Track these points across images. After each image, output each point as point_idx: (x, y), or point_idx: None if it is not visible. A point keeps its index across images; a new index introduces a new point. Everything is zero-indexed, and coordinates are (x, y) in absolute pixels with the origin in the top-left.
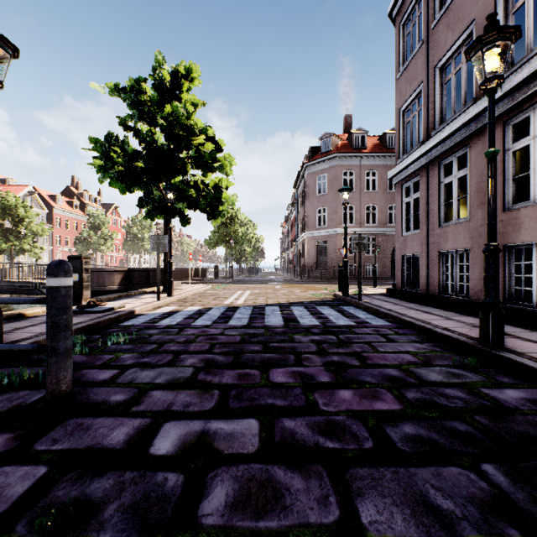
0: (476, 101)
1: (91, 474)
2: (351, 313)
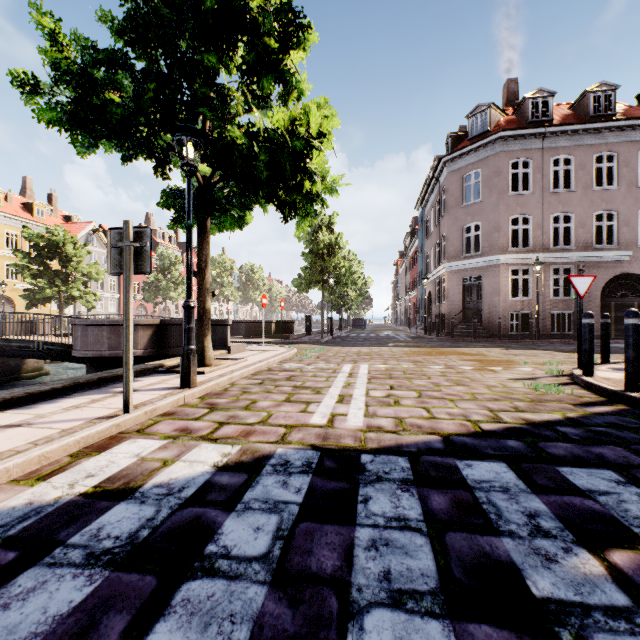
0: None
1: None
2: None
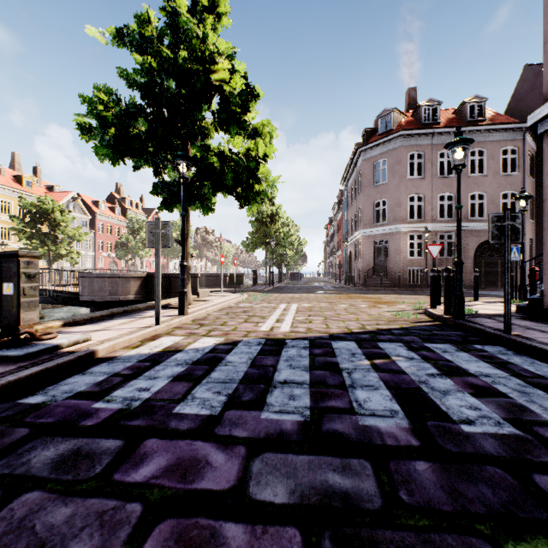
0: None
1: None
2: (534, 372)
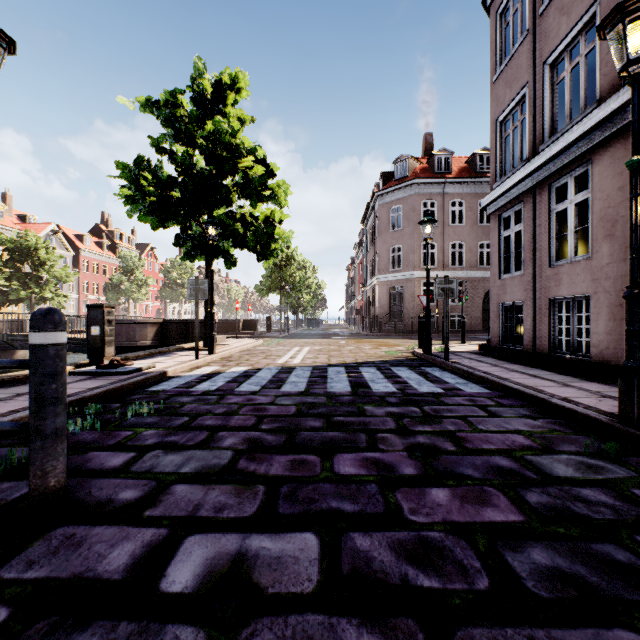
0: (600, 104)
1: (70, 625)
2: (437, 376)
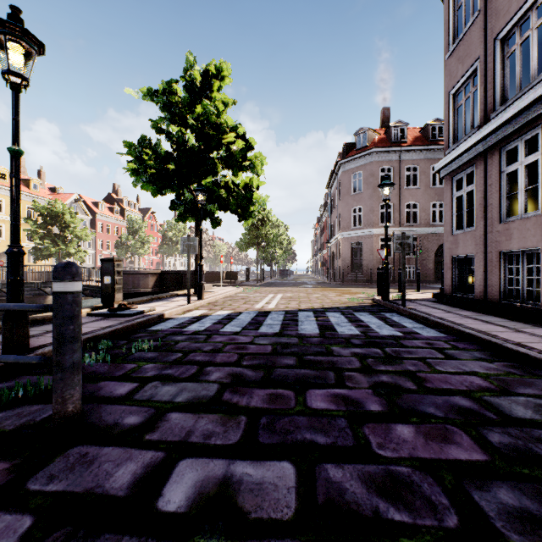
0: None
1: (81, 536)
2: (396, 321)
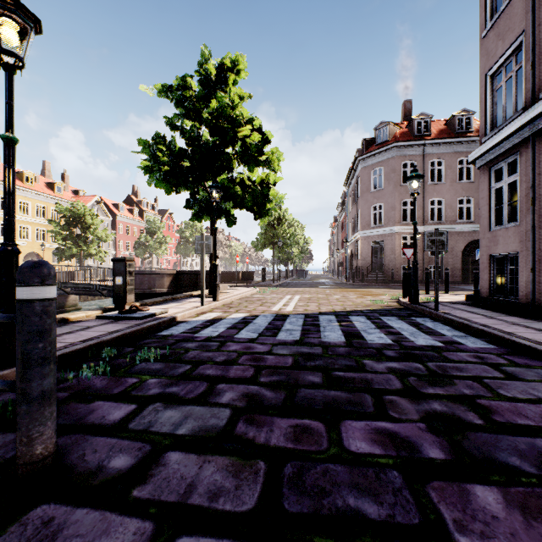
0: None
1: None
2: (430, 327)
